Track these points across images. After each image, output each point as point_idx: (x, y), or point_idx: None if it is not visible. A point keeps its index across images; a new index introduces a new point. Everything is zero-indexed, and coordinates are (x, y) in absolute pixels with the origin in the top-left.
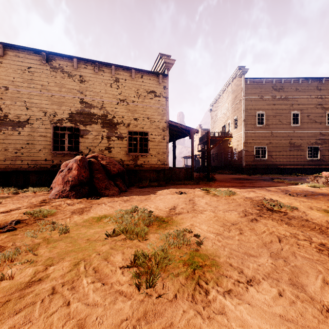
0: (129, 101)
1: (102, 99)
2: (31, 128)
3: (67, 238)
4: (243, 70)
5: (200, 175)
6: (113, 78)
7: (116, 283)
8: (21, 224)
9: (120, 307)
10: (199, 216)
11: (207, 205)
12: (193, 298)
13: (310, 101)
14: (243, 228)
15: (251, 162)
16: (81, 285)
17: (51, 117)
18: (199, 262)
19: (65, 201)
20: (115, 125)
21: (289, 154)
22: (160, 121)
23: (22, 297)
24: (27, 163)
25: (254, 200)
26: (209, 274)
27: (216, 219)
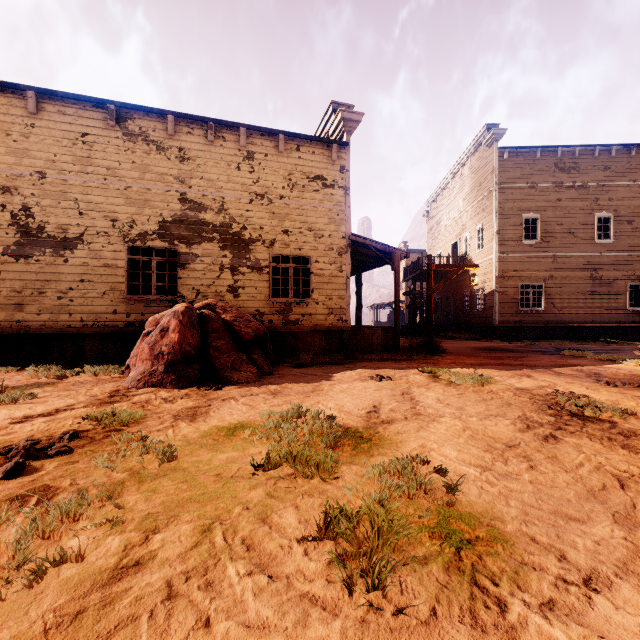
0: (273, 196)
1: (222, 193)
2: (87, 251)
3: (176, 472)
4: (495, 131)
5: (413, 342)
6: (243, 152)
7: (297, 576)
8: (81, 440)
9: (318, 634)
10: (432, 428)
11: (442, 404)
12: (473, 619)
13: (634, 191)
14: (532, 455)
15: (511, 315)
16: (225, 578)
17: (124, 230)
18: (463, 532)
19: (156, 393)
20: (246, 244)
21: (590, 301)
22: (334, 235)
23: (109, 603)
24: (80, 319)
25: (535, 394)
26: (494, 562)
27: (470, 435)
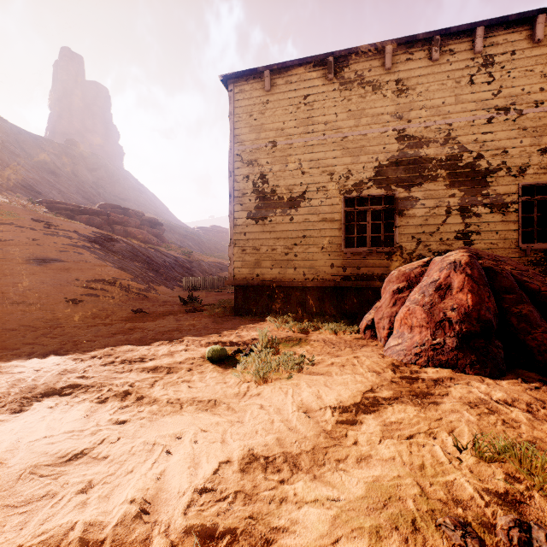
0: (523, 105)
1: (448, 119)
2: (308, 208)
3: None
4: None
5: None
6: (477, 60)
7: None
8: None
9: None
10: None
11: None
12: None
13: None
14: None
15: None
16: None
17: (340, 182)
18: None
19: (467, 383)
20: (482, 177)
21: None
22: None
23: None
24: (302, 273)
25: None
26: None
27: None
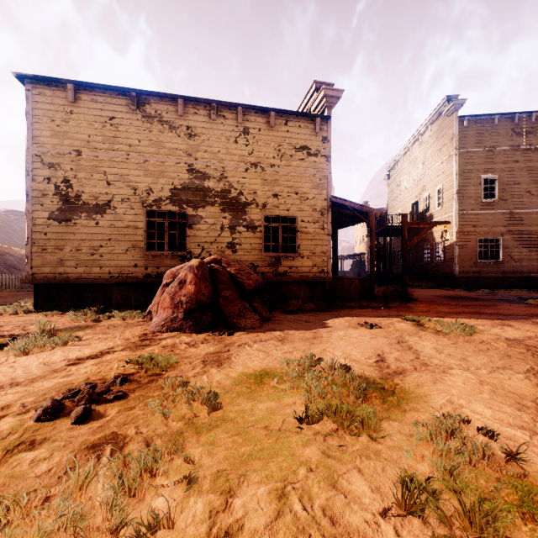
0: (265, 165)
1: (222, 164)
2: (114, 215)
3: (226, 423)
4: (456, 102)
5: (386, 291)
6: (240, 128)
7: None
8: (131, 384)
9: None
10: (448, 381)
11: (443, 354)
12: None
13: None
14: None
15: (470, 266)
16: None
17: (143, 197)
18: None
19: (178, 337)
20: (242, 207)
21: None
22: (317, 198)
23: None
24: (108, 271)
25: (529, 345)
26: None
27: (492, 390)
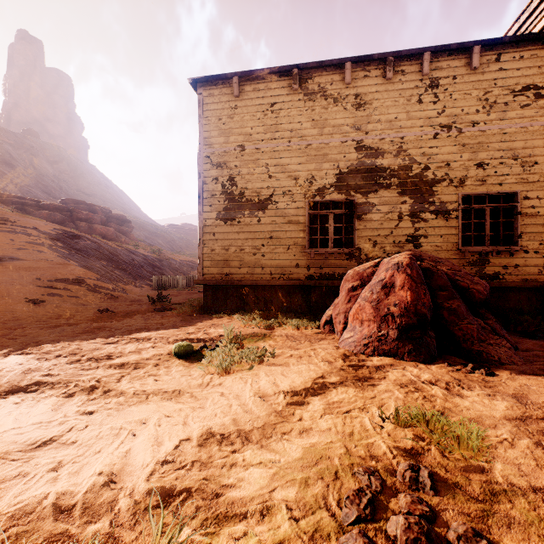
0: (463, 124)
1: (400, 133)
2: (275, 211)
3: None
4: None
5: None
6: (425, 81)
7: None
8: (456, 496)
9: None
10: None
11: None
12: None
13: None
14: None
15: None
16: None
17: (305, 187)
18: None
19: (403, 368)
20: (429, 186)
21: None
22: None
23: None
24: (270, 272)
25: None
26: None
27: None
